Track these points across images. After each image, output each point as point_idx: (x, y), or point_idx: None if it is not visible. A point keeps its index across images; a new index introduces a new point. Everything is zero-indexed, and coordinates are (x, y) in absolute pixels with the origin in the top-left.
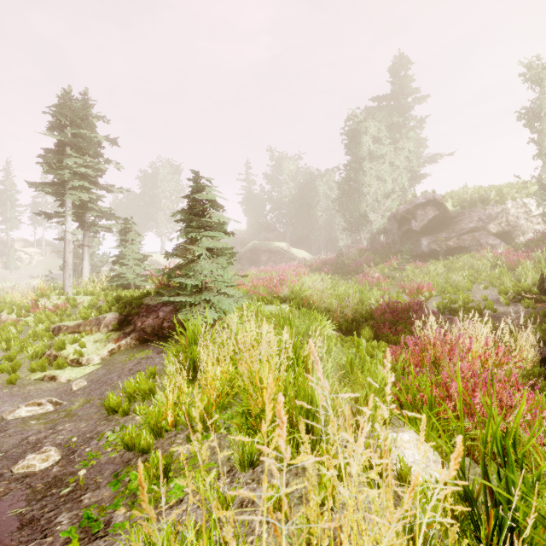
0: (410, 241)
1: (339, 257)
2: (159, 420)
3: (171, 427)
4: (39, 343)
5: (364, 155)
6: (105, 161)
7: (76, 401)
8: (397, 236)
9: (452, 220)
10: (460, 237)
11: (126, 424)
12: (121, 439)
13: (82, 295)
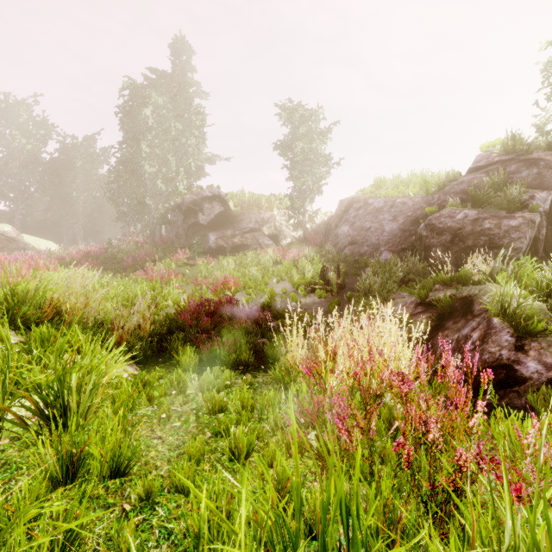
0: (197, 235)
1: (109, 249)
2: None
3: None
4: None
5: (143, 127)
6: None
7: None
8: (183, 230)
9: (235, 219)
10: (243, 235)
11: None
12: None
13: None
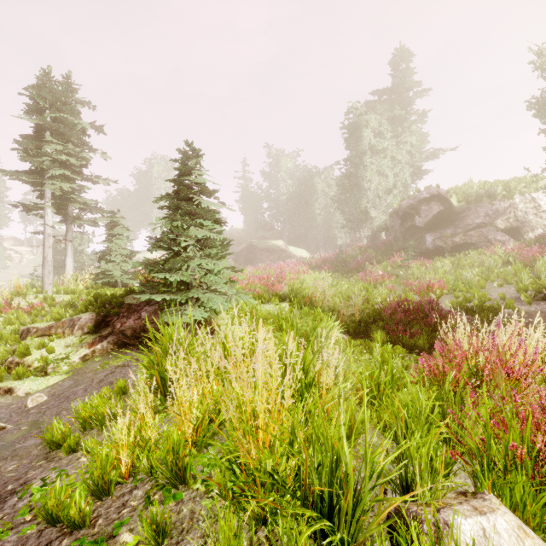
0: (414, 237)
1: (339, 254)
2: (106, 469)
3: (127, 477)
4: None
5: (365, 149)
6: (89, 149)
7: (24, 424)
8: (400, 233)
9: (458, 216)
10: (466, 233)
11: (69, 467)
12: (42, 506)
13: (62, 294)
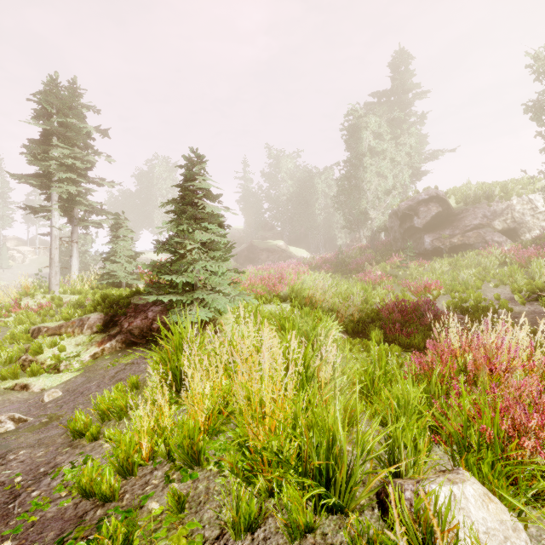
0: (412, 238)
1: (339, 255)
2: (130, 452)
3: (147, 460)
4: (14, 347)
5: (364, 151)
6: (94, 153)
7: (44, 417)
8: (399, 234)
9: (456, 217)
10: (464, 234)
11: (93, 453)
12: (77, 482)
13: (69, 294)
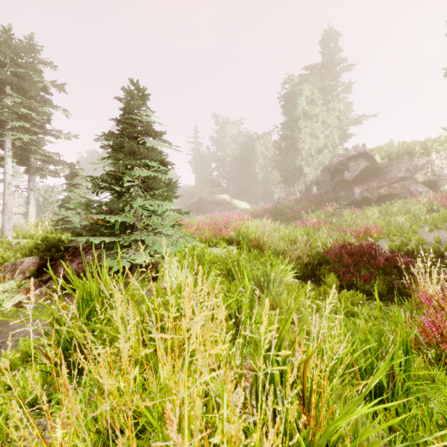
0: (343, 190)
1: (278, 205)
2: None
3: None
4: None
5: (299, 115)
6: (49, 104)
7: None
8: (330, 186)
9: (382, 171)
10: (390, 185)
11: None
12: None
13: (21, 238)
